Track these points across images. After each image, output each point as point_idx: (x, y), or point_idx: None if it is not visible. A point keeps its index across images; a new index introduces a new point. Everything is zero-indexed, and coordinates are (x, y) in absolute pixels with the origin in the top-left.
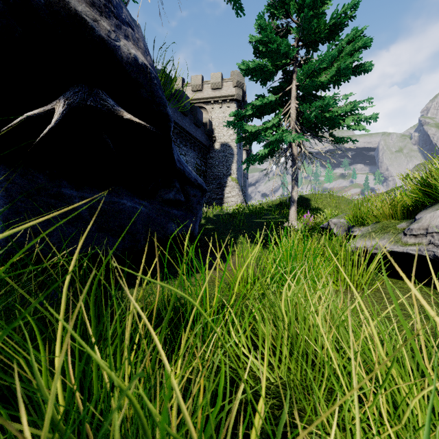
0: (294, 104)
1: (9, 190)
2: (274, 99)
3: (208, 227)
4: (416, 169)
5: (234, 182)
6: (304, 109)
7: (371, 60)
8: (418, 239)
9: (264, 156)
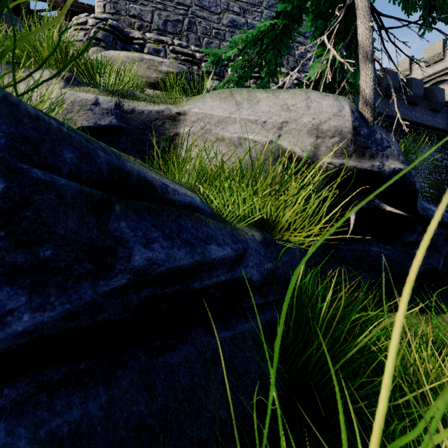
0: None
1: (317, 249)
2: None
3: None
4: None
5: None
6: None
7: None
8: None
9: None
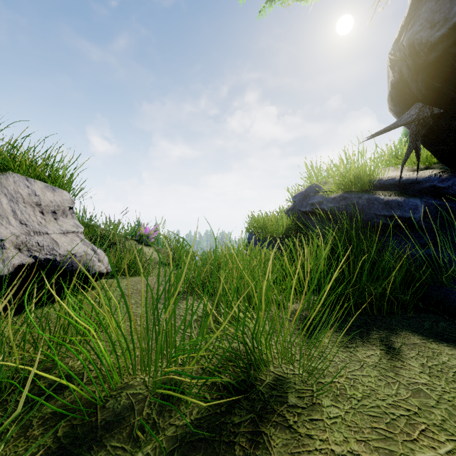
0: None
1: None
2: None
3: None
4: None
5: None
6: None
7: None
8: None
9: None
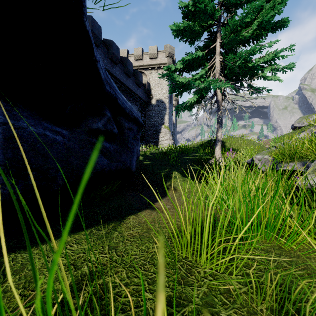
0: (219, 59)
1: None
2: (201, 54)
3: (145, 163)
4: (299, 120)
5: (167, 129)
6: (228, 62)
7: (288, 17)
8: None
9: (193, 103)
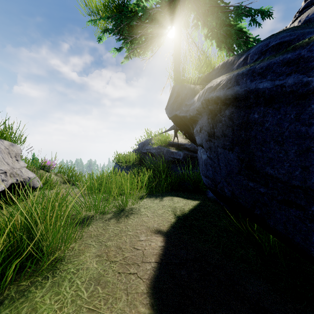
0: None
1: None
2: None
3: None
4: None
5: None
6: None
7: None
8: None
9: None
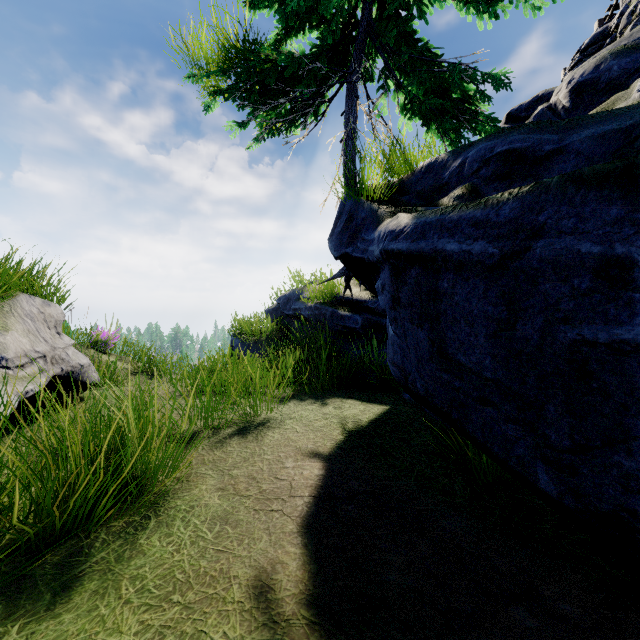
0: None
1: None
2: None
3: None
4: None
5: None
6: None
7: None
8: (29, 370)
9: None
